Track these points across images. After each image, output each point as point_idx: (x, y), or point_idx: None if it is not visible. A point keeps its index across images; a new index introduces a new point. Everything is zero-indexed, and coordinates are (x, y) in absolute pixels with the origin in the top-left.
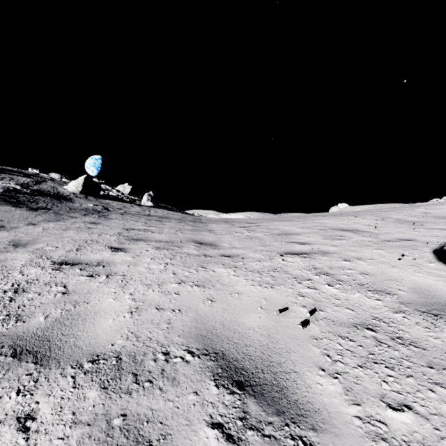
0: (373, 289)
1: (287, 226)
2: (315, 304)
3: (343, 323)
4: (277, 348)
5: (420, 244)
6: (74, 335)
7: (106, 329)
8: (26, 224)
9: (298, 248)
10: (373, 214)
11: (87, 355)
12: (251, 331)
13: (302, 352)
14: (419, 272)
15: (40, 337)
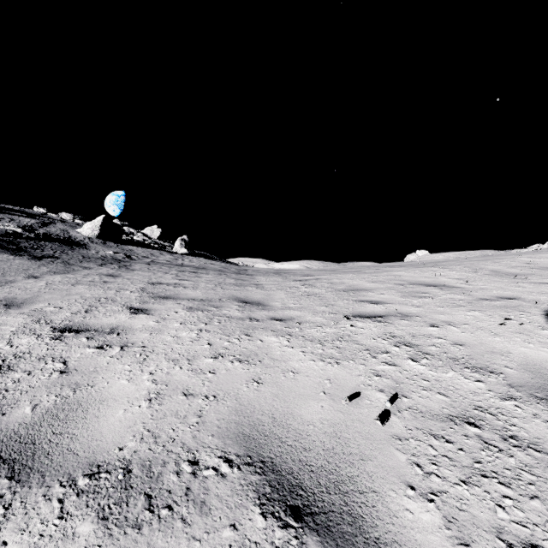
0: (472, 366)
1: (355, 280)
2: (395, 387)
3: (435, 414)
4: (347, 453)
5: (527, 304)
6: (69, 434)
7: (114, 425)
8: (25, 276)
9: (370, 309)
10: (462, 264)
11: (84, 466)
12: (311, 427)
13: (382, 461)
14: (529, 342)
15: (22, 438)
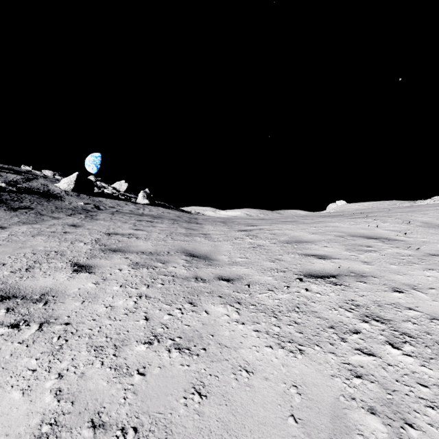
0: None
1: (296, 231)
2: (389, 401)
3: None
4: None
5: None
6: None
7: None
8: None
9: (319, 265)
10: (392, 215)
11: None
12: None
13: None
14: None
15: None
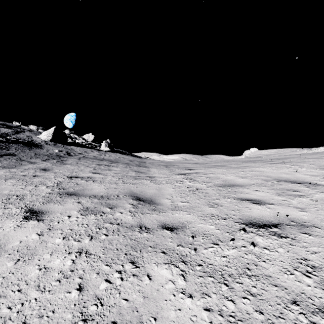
0: None
1: (227, 175)
2: None
3: None
4: None
5: None
6: None
7: None
8: None
9: (257, 212)
10: (306, 161)
11: None
12: None
13: None
14: None
15: None
